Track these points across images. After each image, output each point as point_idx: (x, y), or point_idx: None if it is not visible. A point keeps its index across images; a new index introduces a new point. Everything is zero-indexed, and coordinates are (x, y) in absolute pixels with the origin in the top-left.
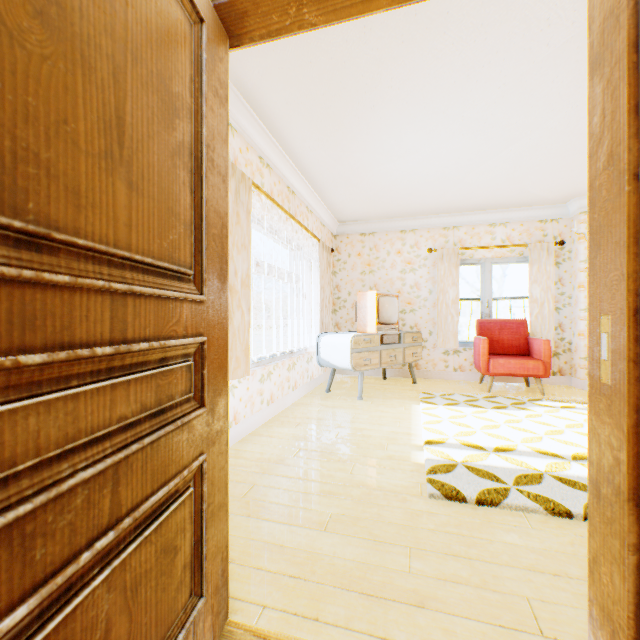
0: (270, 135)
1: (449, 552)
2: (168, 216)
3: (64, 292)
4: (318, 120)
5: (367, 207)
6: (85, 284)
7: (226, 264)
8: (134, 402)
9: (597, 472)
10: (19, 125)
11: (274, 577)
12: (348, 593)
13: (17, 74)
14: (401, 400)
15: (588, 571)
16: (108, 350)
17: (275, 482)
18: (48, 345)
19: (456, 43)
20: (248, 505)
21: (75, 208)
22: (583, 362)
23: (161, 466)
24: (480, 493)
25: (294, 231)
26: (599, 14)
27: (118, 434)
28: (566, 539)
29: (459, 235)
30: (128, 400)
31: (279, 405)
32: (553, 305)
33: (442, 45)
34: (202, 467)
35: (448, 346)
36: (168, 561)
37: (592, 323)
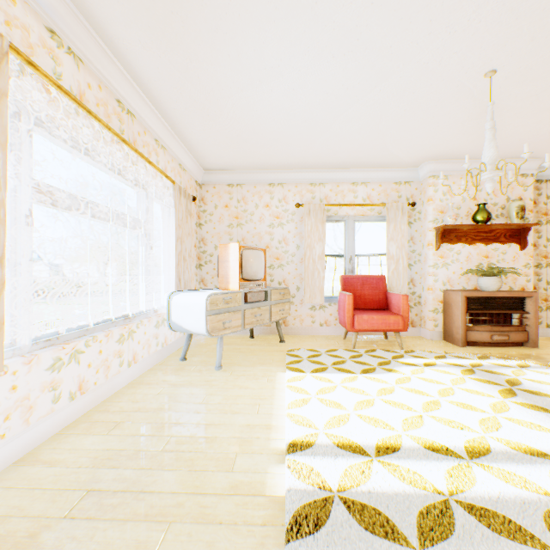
0: None
1: None
2: None
3: None
4: None
5: (232, 153)
6: None
7: None
8: None
9: None
10: None
11: None
12: None
13: None
14: (266, 367)
15: None
16: None
17: None
18: None
19: None
20: None
21: None
22: (432, 314)
23: None
24: None
25: (132, 162)
26: None
27: None
28: None
29: (325, 192)
30: None
31: (99, 393)
32: (407, 262)
33: None
34: None
35: (315, 302)
36: None
37: None
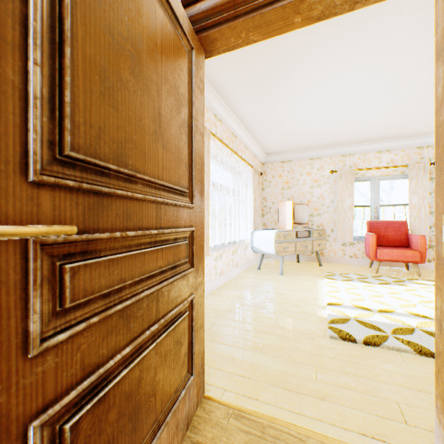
0: (221, 100)
1: (343, 371)
2: (178, 161)
3: (140, 202)
4: (253, 88)
5: (286, 143)
6: (147, 198)
7: (203, 186)
8: (165, 260)
9: (440, 314)
10: (126, 126)
11: (229, 375)
12: (276, 387)
13: (126, 102)
14: (310, 276)
15: (435, 378)
16: (155, 231)
17: (227, 323)
18: (135, 227)
19: (349, 31)
20: (211, 335)
21: (144, 161)
22: None
23: (175, 296)
24: (366, 337)
25: (236, 162)
26: (441, 22)
27: (158, 275)
28: (429, 370)
29: (354, 160)
30: (162, 258)
31: (226, 277)
32: (428, 210)
33: (339, 33)
34: (192, 301)
35: (345, 240)
36: (178, 348)
37: (437, 219)
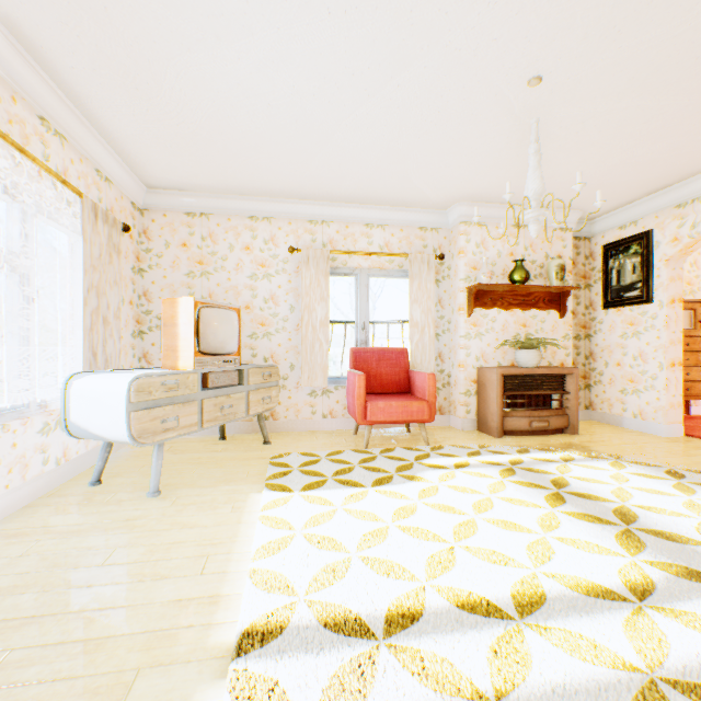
0: None
1: None
2: None
3: None
4: None
5: (190, 162)
6: None
7: None
8: None
9: None
10: None
11: None
12: None
13: None
14: (234, 485)
15: None
16: None
17: None
18: None
19: None
20: None
21: None
22: (464, 398)
23: None
24: None
25: None
26: None
27: None
28: None
29: (330, 233)
30: None
31: None
32: (434, 331)
33: None
34: None
35: (316, 385)
36: None
37: None
